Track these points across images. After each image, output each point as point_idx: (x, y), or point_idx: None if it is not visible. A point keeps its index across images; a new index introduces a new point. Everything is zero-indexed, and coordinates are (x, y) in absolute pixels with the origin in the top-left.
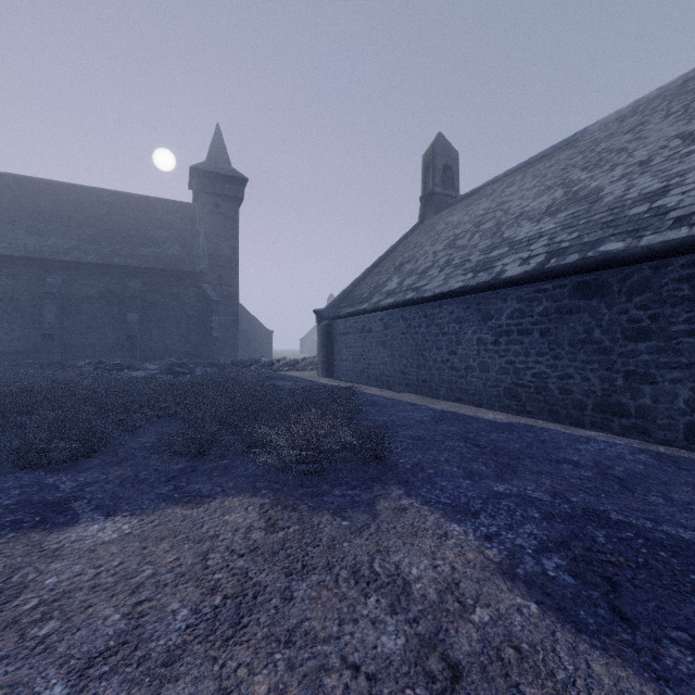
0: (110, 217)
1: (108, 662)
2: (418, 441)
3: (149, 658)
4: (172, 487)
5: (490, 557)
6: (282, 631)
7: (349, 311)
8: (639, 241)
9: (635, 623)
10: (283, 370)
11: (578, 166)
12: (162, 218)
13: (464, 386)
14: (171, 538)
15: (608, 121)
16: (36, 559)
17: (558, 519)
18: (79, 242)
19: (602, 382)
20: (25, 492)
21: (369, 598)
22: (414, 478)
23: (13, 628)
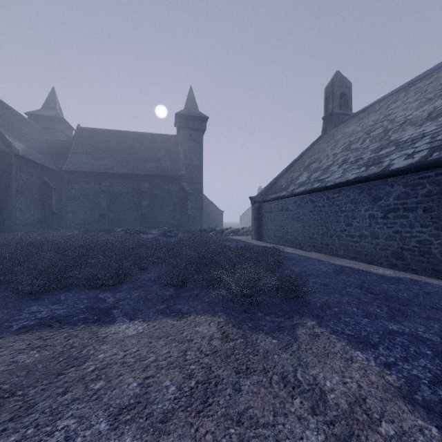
0: (133, 147)
1: (129, 413)
2: (324, 286)
3: (152, 415)
4: (165, 305)
5: (390, 382)
6: (234, 413)
7: (272, 197)
8: None
9: None
10: (230, 235)
11: None
12: (160, 145)
13: (358, 248)
14: (165, 338)
15: None
16: (94, 342)
17: None
18: (118, 162)
19: None
20: (90, 301)
21: (295, 399)
22: (323, 313)
23: (82, 381)
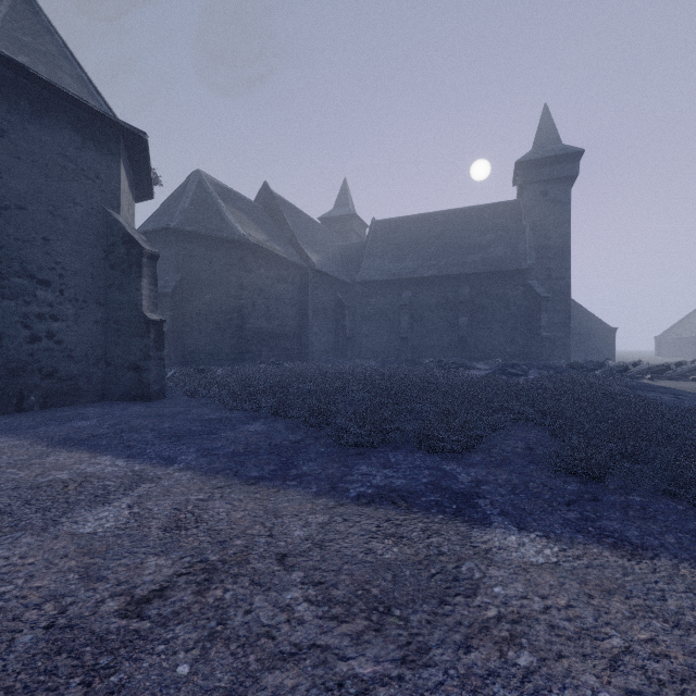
0: (444, 234)
1: None
2: None
3: None
4: (577, 514)
5: None
6: None
7: None
8: None
9: None
10: (644, 378)
11: None
12: (487, 223)
13: None
14: (620, 596)
15: None
16: (472, 554)
17: None
18: (423, 261)
19: None
20: (433, 474)
21: None
22: None
23: (487, 635)
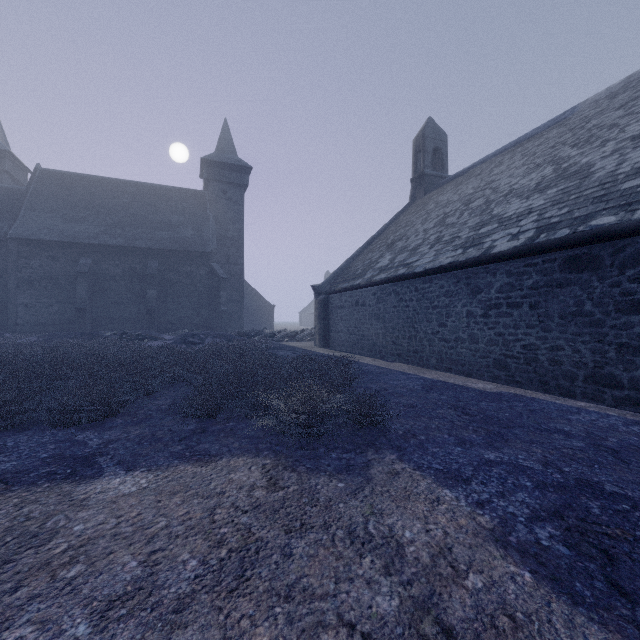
0: (132, 205)
1: (125, 606)
2: (410, 408)
3: (161, 604)
4: (184, 446)
5: (482, 524)
6: (282, 586)
7: (344, 286)
8: (632, 215)
9: (635, 599)
10: (284, 341)
11: (567, 143)
12: (177, 205)
13: (453, 356)
14: (182, 493)
15: (598, 98)
16: (66, 508)
17: (551, 488)
18: (107, 228)
19: (593, 354)
20: (59, 447)
21: (364, 559)
22: (406, 444)
23: (46, 569)
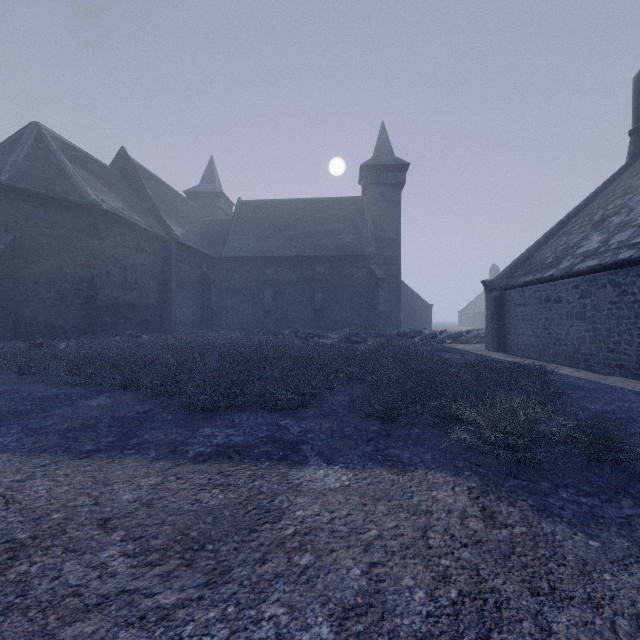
0: (303, 219)
1: (360, 621)
2: None
3: (398, 636)
4: (373, 447)
5: None
6: None
7: (527, 279)
8: None
9: None
10: (446, 342)
11: None
12: (339, 214)
13: None
14: (385, 501)
15: None
16: (286, 489)
17: None
18: (284, 242)
19: None
20: (269, 429)
21: None
22: None
23: (282, 548)
